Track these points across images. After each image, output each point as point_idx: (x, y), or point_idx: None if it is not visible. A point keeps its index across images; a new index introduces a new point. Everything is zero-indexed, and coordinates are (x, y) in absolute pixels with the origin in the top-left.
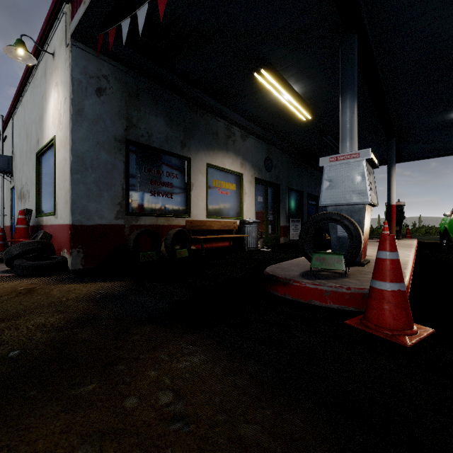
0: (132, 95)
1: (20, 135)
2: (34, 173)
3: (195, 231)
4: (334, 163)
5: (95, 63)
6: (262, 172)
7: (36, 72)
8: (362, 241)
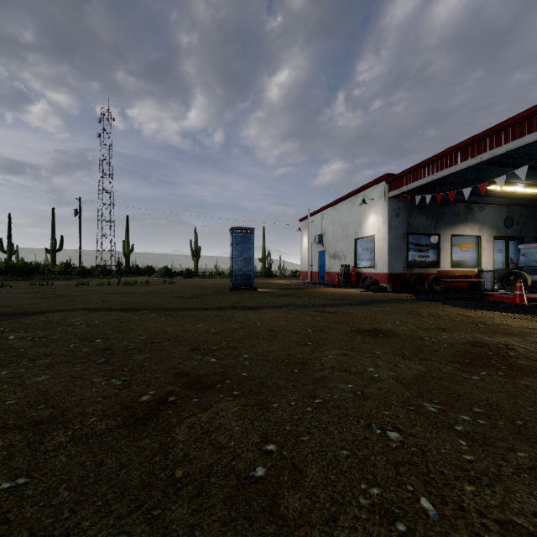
0: (410, 211)
1: (334, 225)
2: (351, 247)
3: (443, 277)
4: (525, 248)
5: (395, 204)
6: (502, 230)
7: (354, 200)
8: (527, 282)
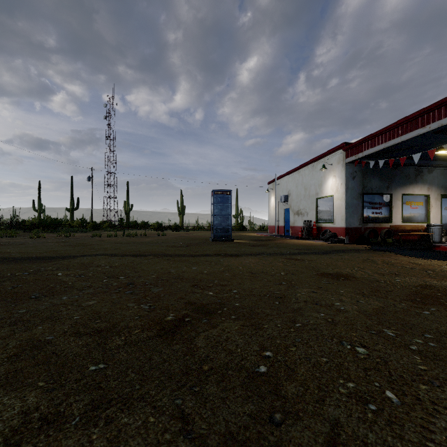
0: (364, 174)
1: (297, 187)
2: (313, 206)
3: (394, 230)
4: None
5: (352, 168)
6: None
7: (315, 165)
8: None
